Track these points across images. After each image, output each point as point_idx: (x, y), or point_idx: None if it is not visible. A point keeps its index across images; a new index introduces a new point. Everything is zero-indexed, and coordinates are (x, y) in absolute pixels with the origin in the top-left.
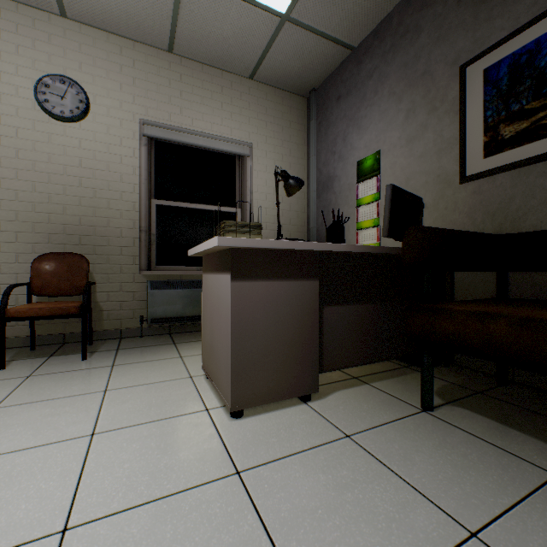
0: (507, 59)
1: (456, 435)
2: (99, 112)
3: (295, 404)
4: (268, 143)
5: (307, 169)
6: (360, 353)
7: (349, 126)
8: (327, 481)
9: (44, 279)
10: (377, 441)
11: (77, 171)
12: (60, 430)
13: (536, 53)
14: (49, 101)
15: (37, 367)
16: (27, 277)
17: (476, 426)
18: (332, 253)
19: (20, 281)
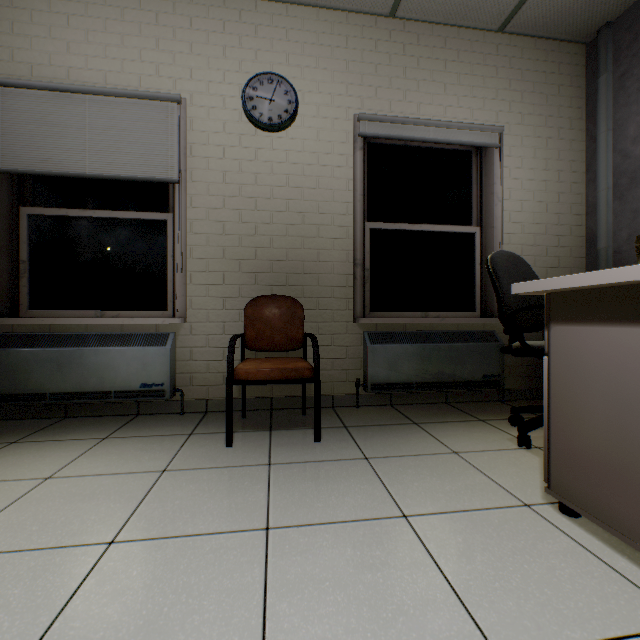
0: None
1: None
2: (307, 113)
3: None
4: (524, 123)
5: (585, 157)
6: None
7: None
8: None
9: (257, 330)
10: None
11: (284, 192)
12: (415, 620)
13: None
14: (256, 108)
15: (268, 449)
16: (234, 326)
17: None
18: None
19: (227, 331)
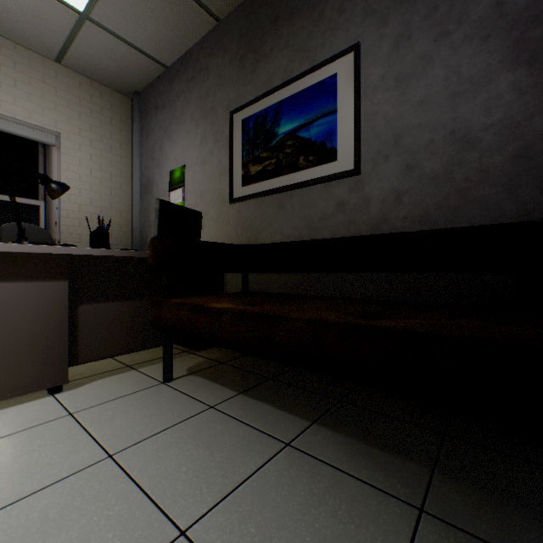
0: (253, 117)
1: (170, 395)
2: None
3: (39, 398)
4: (83, 135)
5: (132, 169)
6: (125, 343)
7: (164, 137)
8: (13, 452)
9: None
10: (96, 412)
11: None
12: None
13: (265, 119)
14: None
15: None
16: None
17: (193, 386)
18: (90, 256)
19: None
